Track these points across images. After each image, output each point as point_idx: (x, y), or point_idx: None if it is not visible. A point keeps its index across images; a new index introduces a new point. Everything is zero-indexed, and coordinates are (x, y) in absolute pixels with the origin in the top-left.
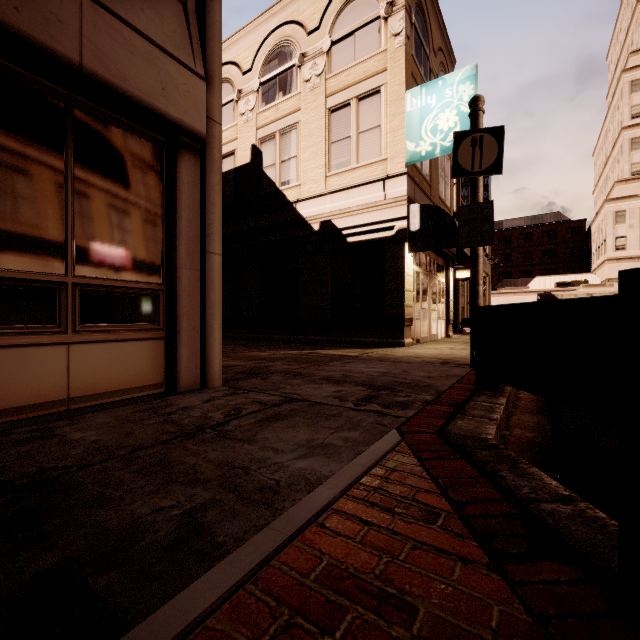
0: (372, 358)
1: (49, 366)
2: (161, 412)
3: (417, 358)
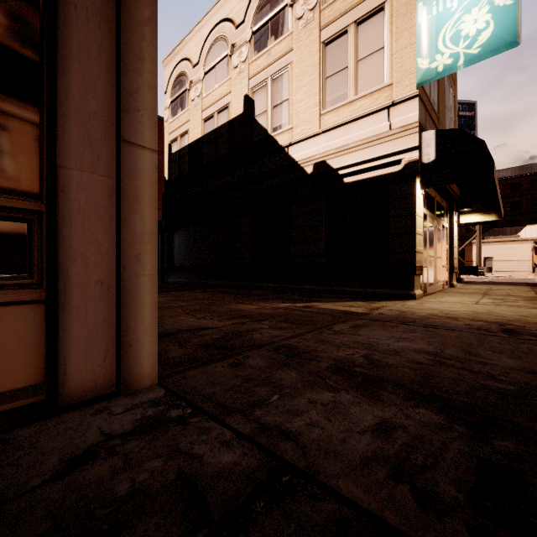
0: (388, 318)
1: None
2: None
3: (453, 320)
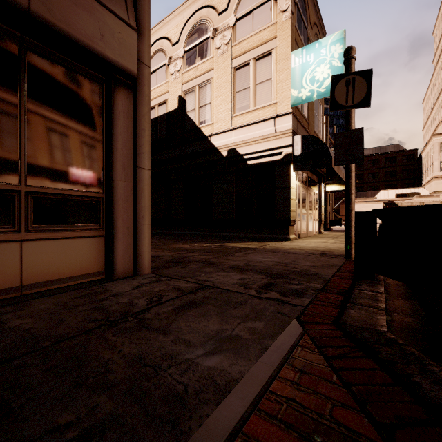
0: (267, 250)
1: (4, 259)
2: (95, 298)
3: (301, 250)
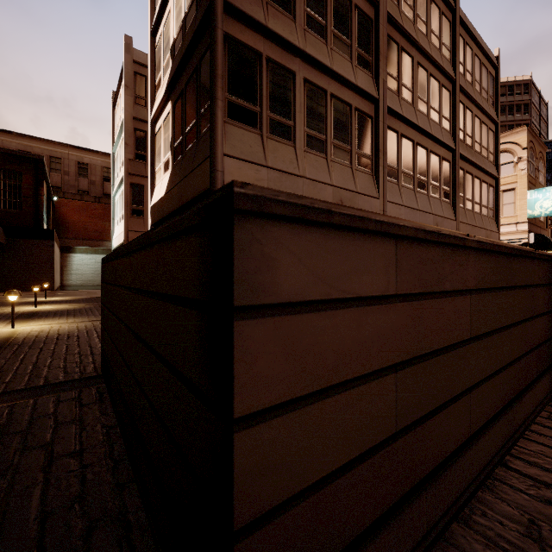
0: None
1: None
2: None
3: None
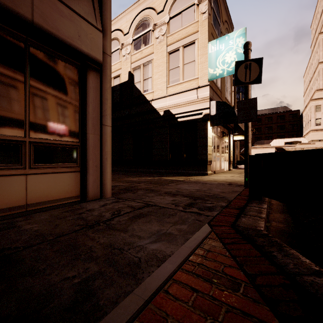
0: (191, 181)
1: (15, 187)
2: (76, 212)
3: (215, 181)
